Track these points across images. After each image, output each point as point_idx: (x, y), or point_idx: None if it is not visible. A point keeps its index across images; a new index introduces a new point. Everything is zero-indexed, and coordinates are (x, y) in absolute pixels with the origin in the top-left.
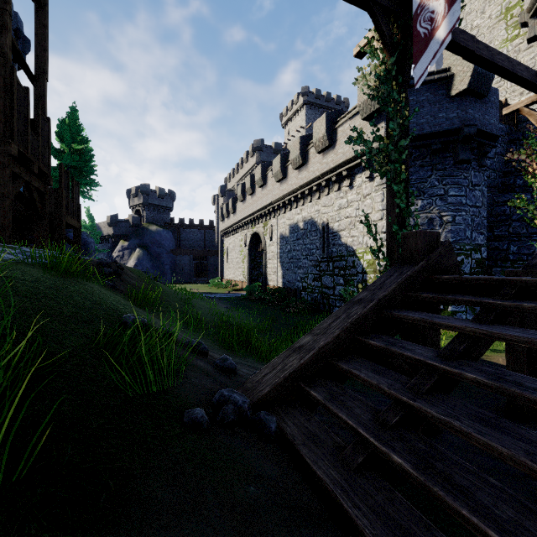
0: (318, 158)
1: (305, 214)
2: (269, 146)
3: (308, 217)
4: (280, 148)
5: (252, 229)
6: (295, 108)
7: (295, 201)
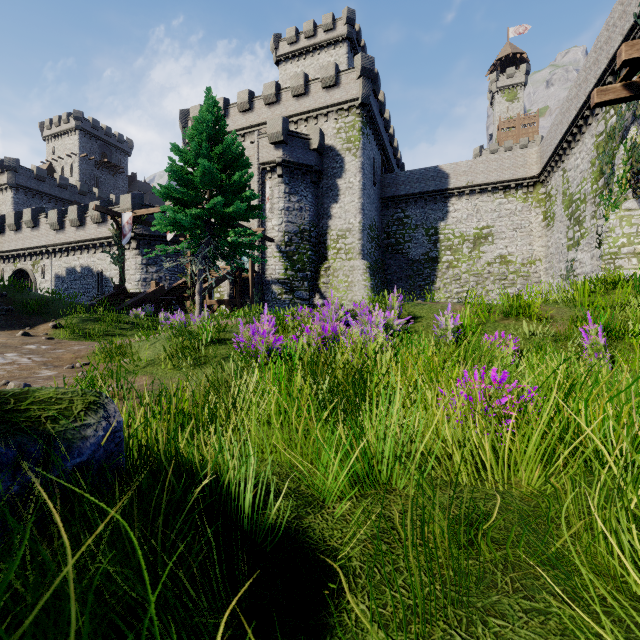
0: (94, 226)
1: (83, 262)
2: (29, 169)
3: (85, 265)
4: (45, 176)
5: (16, 265)
6: (65, 128)
7: (73, 250)
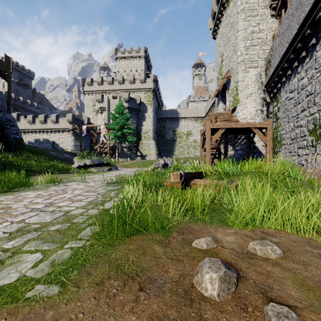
0: (51, 123)
1: (44, 137)
2: None
3: (45, 138)
4: None
5: None
6: None
7: (39, 132)
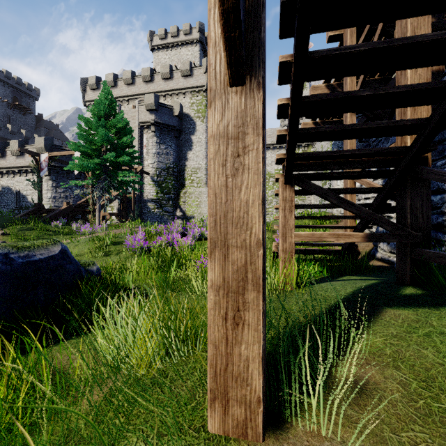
0: (13, 157)
1: (3, 183)
2: None
3: (6, 185)
4: None
5: None
6: None
7: None
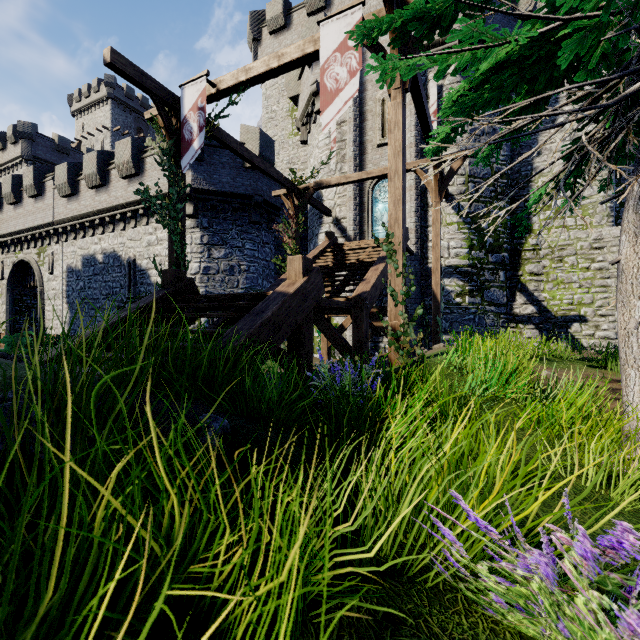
0: (122, 183)
1: (106, 245)
2: (49, 138)
3: (110, 249)
4: (69, 147)
5: (17, 255)
6: (95, 98)
7: (92, 227)
